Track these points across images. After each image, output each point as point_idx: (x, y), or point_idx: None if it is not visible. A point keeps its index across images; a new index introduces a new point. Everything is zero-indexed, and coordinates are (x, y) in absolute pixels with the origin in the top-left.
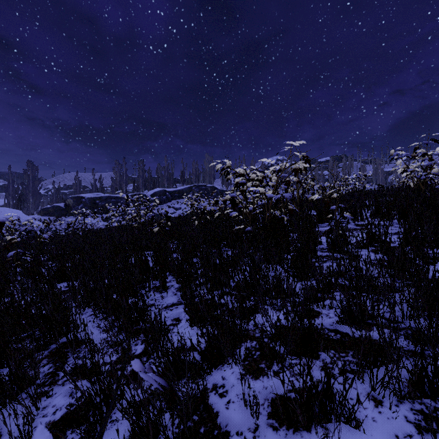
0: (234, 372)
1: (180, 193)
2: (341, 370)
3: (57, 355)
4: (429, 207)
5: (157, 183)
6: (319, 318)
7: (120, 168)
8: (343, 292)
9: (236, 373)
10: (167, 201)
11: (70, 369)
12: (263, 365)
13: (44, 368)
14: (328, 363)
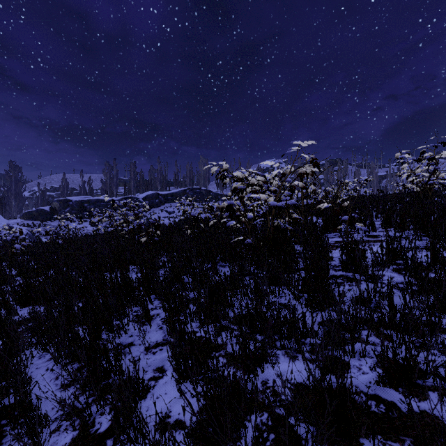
0: None
1: (174, 196)
2: None
3: None
4: None
5: (149, 186)
6: (349, 374)
7: (110, 170)
8: (380, 337)
9: None
10: (159, 204)
11: None
12: None
13: None
14: None
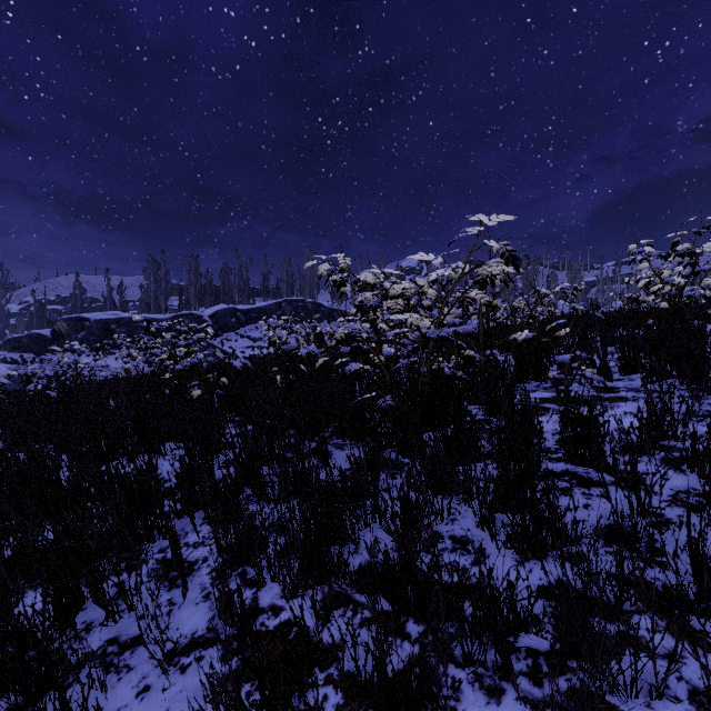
0: None
1: (261, 313)
2: None
3: None
4: None
5: (221, 295)
6: None
7: (156, 269)
8: (699, 656)
9: None
10: (237, 326)
11: None
12: None
13: None
14: None
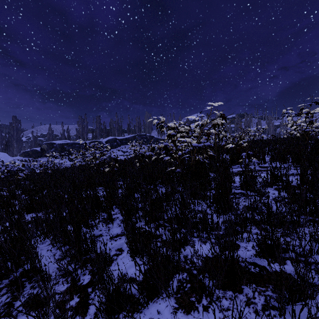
0: (168, 306)
1: (127, 140)
2: (264, 306)
3: (14, 286)
4: (316, 154)
5: (110, 133)
6: (239, 251)
7: (82, 122)
8: (259, 228)
9: (170, 307)
10: (117, 146)
11: (25, 299)
12: (193, 299)
13: (2, 297)
14: (251, 297)
